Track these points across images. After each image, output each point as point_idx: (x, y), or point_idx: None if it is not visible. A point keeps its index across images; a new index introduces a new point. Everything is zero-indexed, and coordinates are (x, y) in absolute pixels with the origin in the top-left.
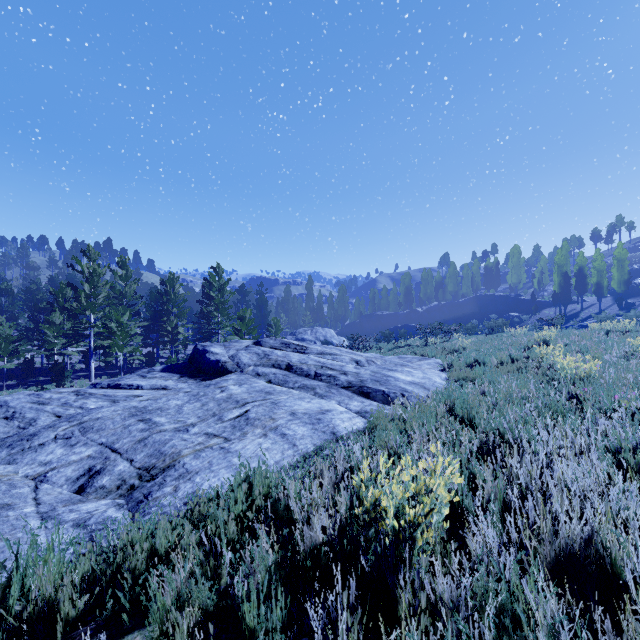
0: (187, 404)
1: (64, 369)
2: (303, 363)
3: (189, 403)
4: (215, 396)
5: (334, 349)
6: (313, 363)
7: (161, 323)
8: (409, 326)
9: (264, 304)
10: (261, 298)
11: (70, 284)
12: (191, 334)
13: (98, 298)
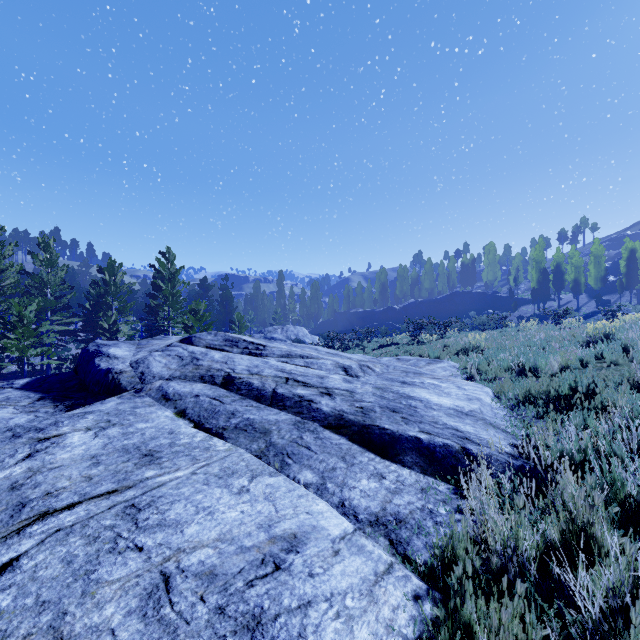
0: None
1: None
2: (254, 373)
3: None
4: None
5: (308, 348)
6: (272, 373)
7: (98, 319)
8: (386, 324)
9: (229, 299)
10: (225, 293)
11: None
12: (136, 332)
13: (2, 285)
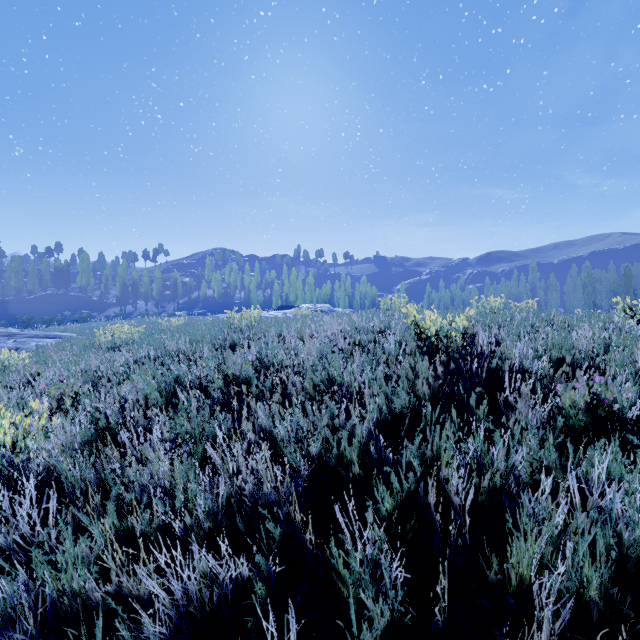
0: None
1: None
2: None
3: None
4: None
5: None
6: None
7: None
8: None
9: None
10: None
11: None
12: None
13: None
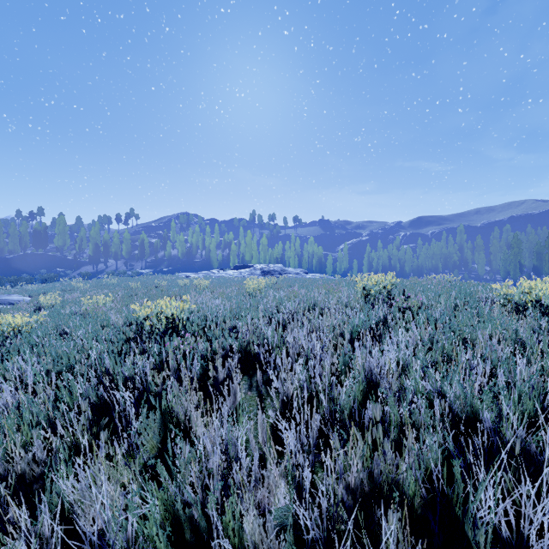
0: None
1: None
2: None
3: None
4: None
5: None
6: None
7: None
8: None
9: None
10: None
11: None
12: None
13: None
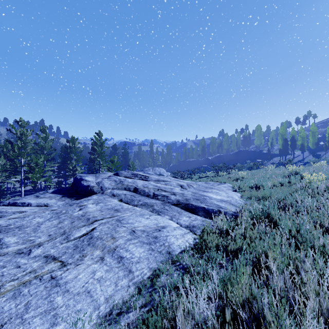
0: (46, 221)
1: (2, 191)
2: (145, 187)
3: (49, 220)
4: (73, 214)
5: (166, 178)
6: (152, 187)
7: (67, 164)
8: (204, 166)
9: (126, 154)
10: (125, 151)
11: (8, 140)
12: (84, 171)
13: (26, 149)
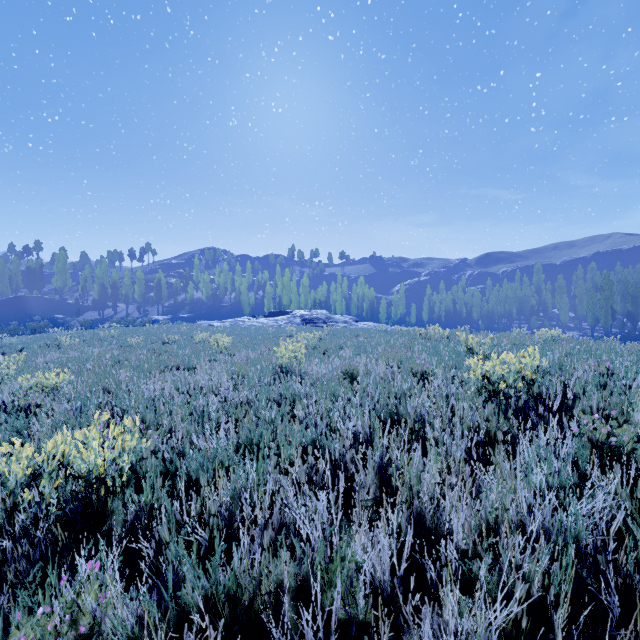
0: None
1: None
2: None
3: None
4: None
5: None
6: None
7: None
8: None
9: None
10: None
11: None
12: None
13: None
